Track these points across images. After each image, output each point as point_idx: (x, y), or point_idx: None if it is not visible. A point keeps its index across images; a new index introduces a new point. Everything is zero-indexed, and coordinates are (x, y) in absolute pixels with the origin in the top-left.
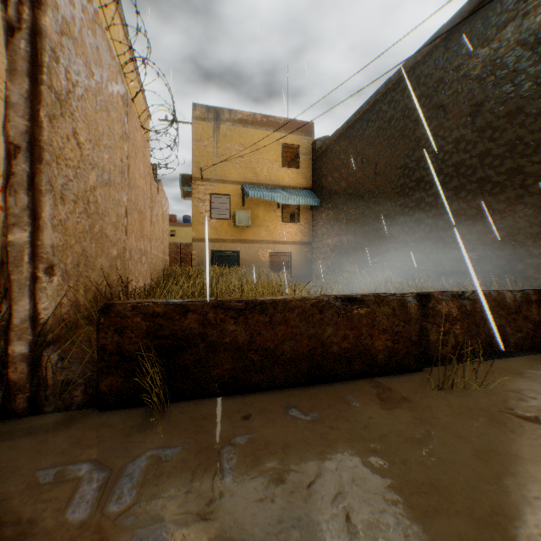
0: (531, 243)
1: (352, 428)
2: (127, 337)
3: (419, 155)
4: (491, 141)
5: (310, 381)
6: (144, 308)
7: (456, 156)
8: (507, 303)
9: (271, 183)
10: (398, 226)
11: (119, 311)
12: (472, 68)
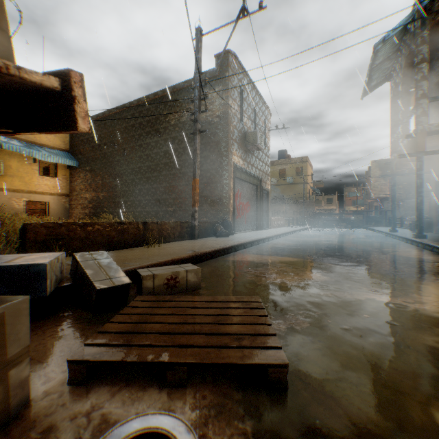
0: (191, 205)
1: (124, 253)
2: (39, 235)
3: (149, 153)
4: (178, 157)
5: (107, 250)
6: (46, 224)
7: (165, 160)
8: (171, 225)
9: (28, 138)
10: (137, 190)
11: (36, 225)
12: (171, 120)
